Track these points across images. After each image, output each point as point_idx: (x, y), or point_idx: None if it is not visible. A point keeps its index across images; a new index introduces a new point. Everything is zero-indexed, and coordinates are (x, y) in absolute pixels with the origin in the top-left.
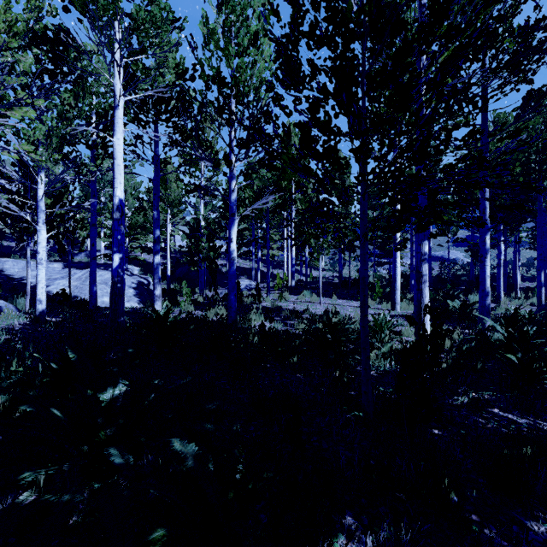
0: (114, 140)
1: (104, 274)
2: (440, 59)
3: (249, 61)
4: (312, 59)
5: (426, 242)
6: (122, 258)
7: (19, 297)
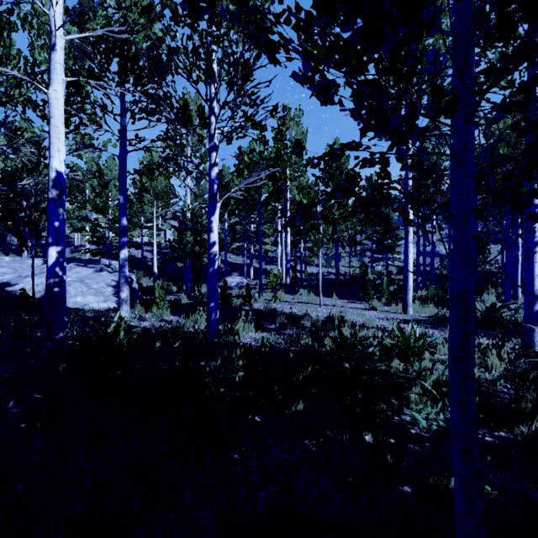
0: (50, 92)
1: (82, 271)
2: None
3: None
4: None
5: None
6: (61, 252)
7: None
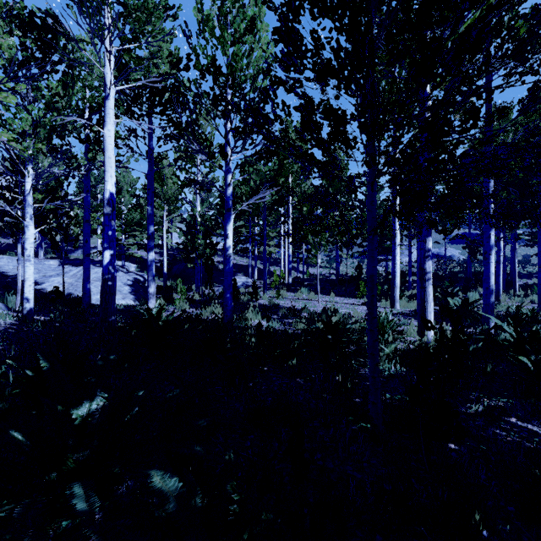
0: (105, 132)
1: (100, 271)
2: (462, 27)
3: (245, 50)
4: (316, 30)
5: (430, 238)
6: (113, 255)
7: (10, 295)
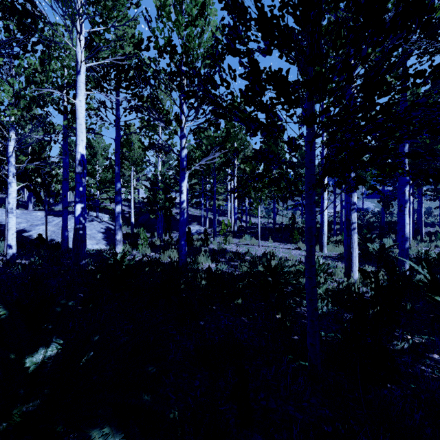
0: (77, 102)
1: None
2: None
3: (197, 32)
4: None
5: (355, 193)
6: (84, 208)
7: None
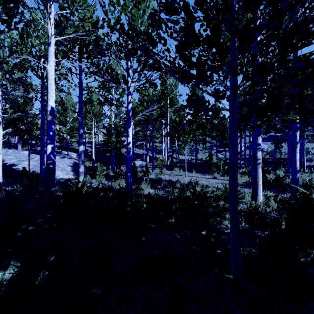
0: (48, 67)
1: None
2: None
3: (140, 14)
4: None
5: (260, 136)
6: (53, 147)
7: None
